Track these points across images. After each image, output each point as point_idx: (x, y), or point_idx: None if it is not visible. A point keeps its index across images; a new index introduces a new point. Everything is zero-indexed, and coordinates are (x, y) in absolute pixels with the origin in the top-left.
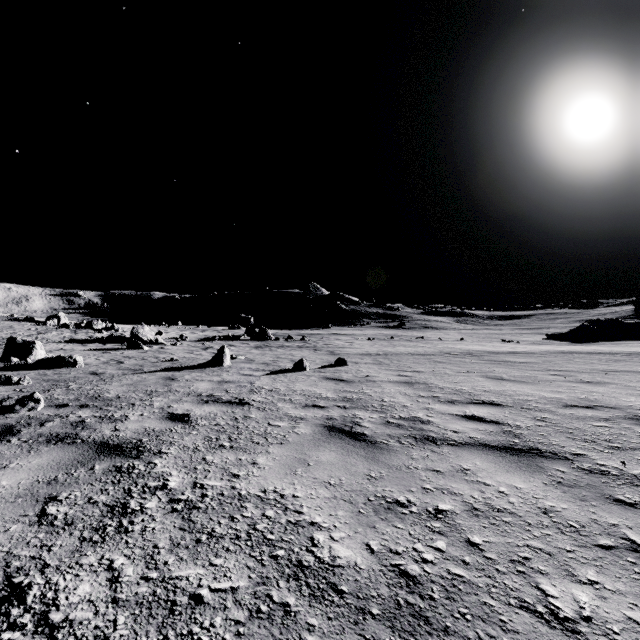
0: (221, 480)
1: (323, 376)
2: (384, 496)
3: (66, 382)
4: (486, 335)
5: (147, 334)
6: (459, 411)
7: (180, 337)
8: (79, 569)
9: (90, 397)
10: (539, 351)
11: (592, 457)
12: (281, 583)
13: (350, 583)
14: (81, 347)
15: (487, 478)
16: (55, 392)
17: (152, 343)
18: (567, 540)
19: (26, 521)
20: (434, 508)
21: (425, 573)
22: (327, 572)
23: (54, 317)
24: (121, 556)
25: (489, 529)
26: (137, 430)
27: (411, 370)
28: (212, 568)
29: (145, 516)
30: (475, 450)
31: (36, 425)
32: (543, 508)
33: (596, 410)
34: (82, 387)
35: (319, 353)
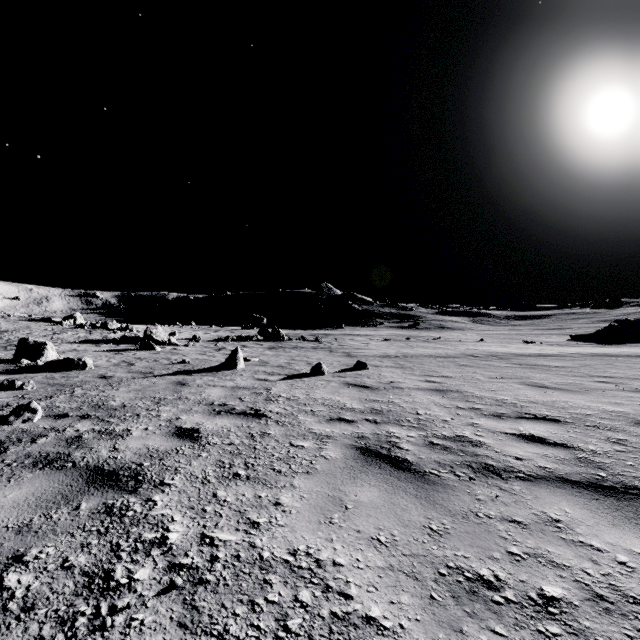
0: (236, 531)
1: (344, 382)
2: (459, 567)
3: (72, 387)
4: (505, 336)
5: (160, 334)
6: (511, 428)
7: (193, 337)
8: None
9: (93, 405)
10: (570, 354)
11: None
12: None
13: None
14: (94, 348)
15: (591, 537)
16: (58, 399)
17: (165, 344)
18: None
19: None
20: (538, 593)
21: None
22: None
23: (70, 317)
24: None
25: None
26: (138, 450)
27: (438, 375)
28: None
29: (133, 596)
30: (555, 488)
31: (27, 441)
32: None
33: None
34: (87, 393)
35: (335, 355)
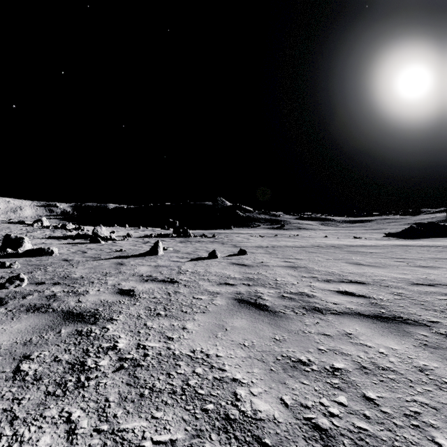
0: (159, 342)
1: (230, 262)
2: (289, 356)
3: (45, 266)
4: (342, 234)
5: (104, 233)
6: (334, 288)
7: (127, 235)
8: (42, 421)
9: (61, 277)
10: (382, 245)
11: (445, 324)
12: (213, 436)
13: (272, 436)
14: (57, 242)
15: (367, 341)
16: (36, 273)
17: (107, 239)
18: (446, 396)
19: (3, 377)
20: (330, 366)
21: (334, 426)
22: (251, 425)
23: (39, 221)
24: (78, 409)
25: (379, 385)
26: (95, 302)
27: (293, 258)
28: (154, 421)
29: (99, 373)
30: (353, 318)
31: (20, 298)
32: (419, 367)
33: (437, 287)
34: (56, 270)
35: (226, 246)
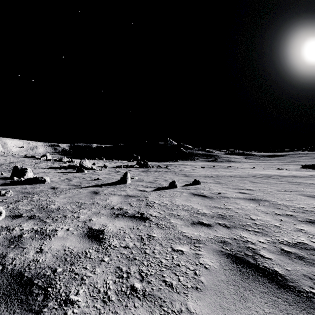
0: None
1: (190, 192)
2: None
3: (33, 194)
4: (265, 165)
5: (87, 164)
6: None
7: (104, 166)
8: None
9: (40, 208)
10: (311, 175)
11: None
12: None
13: None
14: (54, 171)
15: None
16: (21, 203)
17: (90, 169)
18: None
19: None
20: None
21: None
22: None
23: (44, 156)
24: None
25: None
26: (57, 252)
27: (244, 188)
28: None
29: None
30: None
31: None
32: None
33: None
34: (40, 199)
35: (178, 175)
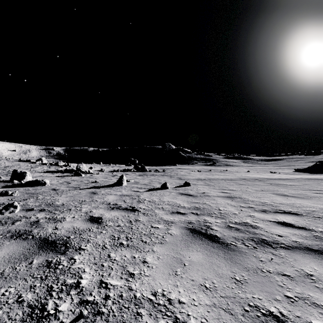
0: (120, 279)
1: (178, 192)
2: (256, 306)
3: (37, 194)
4: (260, 169)
5: (84, 168)
6: (272, 218)
7: (101, 170)
8: None
9: (47, 204)
10: (296, 178)
11: None
12: None
13: None
14: (51, 175)
15: None
16: (29, 200)
17: (87, 173)
18: None
19: None
20: None
21: None
22: None
23: (40, 160)
24: None
25: None
26: (68, 229)
27: (228, 189)
28: None
29: (56, 322)
30: (305, 254)
31: (9, 223)
32: None
33: None
34: (45, 197)
35: (173, 178)
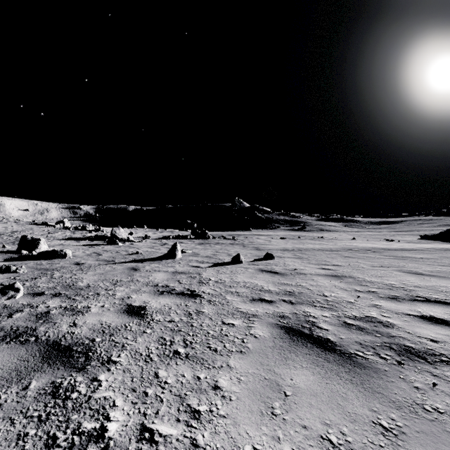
0: (177, 423)
1: (258, 268)
2: None
3: (53, 271)
4: (370, 236)
5: (122, 234)
6: (411, 310)
7: (145, 236)
8: None
9: (65, 285)
10: (426, 248)
11: None
12: None
13: None
14: (75, 243)
15: None
16: (40, 280)
17: (125, 240)
18: None
19: None
20: None
21: None
22: None
23: (61, 222)
24: None
25: None
26: (93, 326)
27: (330, 264)
28: None
29: None
30: None
31: (4, 316)
32: None
33: None
34: (63, 276)
35: (247, 249)
